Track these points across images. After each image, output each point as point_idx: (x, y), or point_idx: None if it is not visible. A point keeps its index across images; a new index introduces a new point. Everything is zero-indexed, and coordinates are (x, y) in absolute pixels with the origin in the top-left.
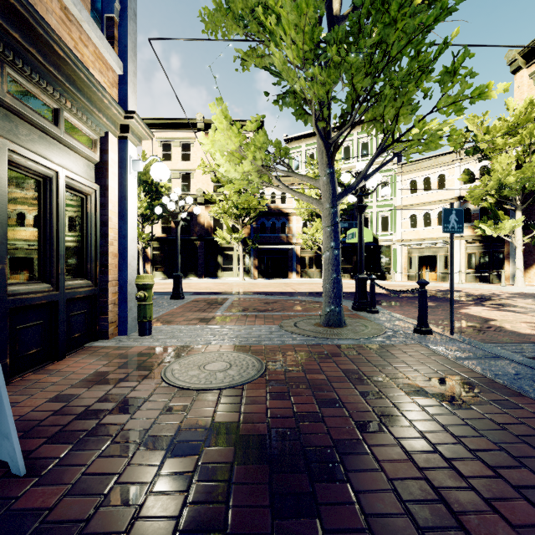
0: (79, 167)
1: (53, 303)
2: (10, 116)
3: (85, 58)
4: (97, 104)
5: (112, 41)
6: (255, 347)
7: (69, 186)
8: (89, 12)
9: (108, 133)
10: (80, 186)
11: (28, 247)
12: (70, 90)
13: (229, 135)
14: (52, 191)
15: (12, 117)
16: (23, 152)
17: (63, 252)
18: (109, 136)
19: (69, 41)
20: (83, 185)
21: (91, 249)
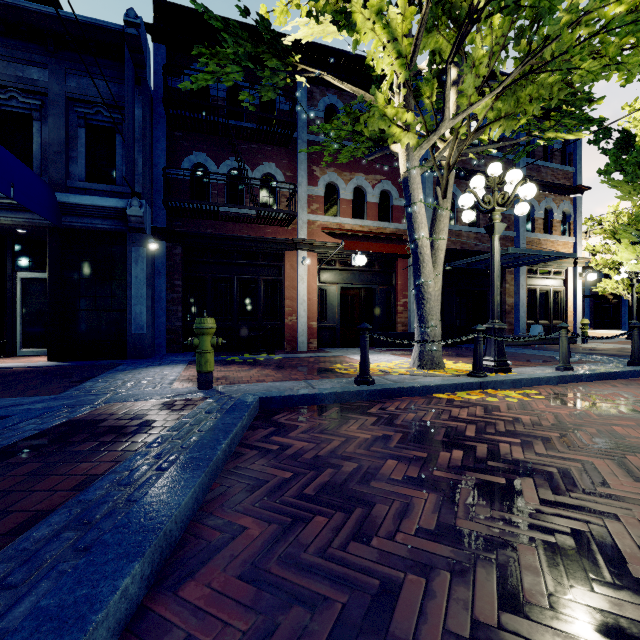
0: (557, 283)
1: (549, 327)
2: (539, 279)
3: (559, 249)
4: (563, 262)
5: (570, 231)
6: (628, 348)
7: (554, 291)
8: (560, 233)
9: (568, 267)
10: (557, 290)
11: (542, 311)
12: (554, 264)
13: (629, 253)
14: (548, 294)
15: (539, 279)
16: (542, 287)
17: (551, 312)
18: (568, 268)
19: (553, 249)
20: (558, 289)
21: (561, 310)
